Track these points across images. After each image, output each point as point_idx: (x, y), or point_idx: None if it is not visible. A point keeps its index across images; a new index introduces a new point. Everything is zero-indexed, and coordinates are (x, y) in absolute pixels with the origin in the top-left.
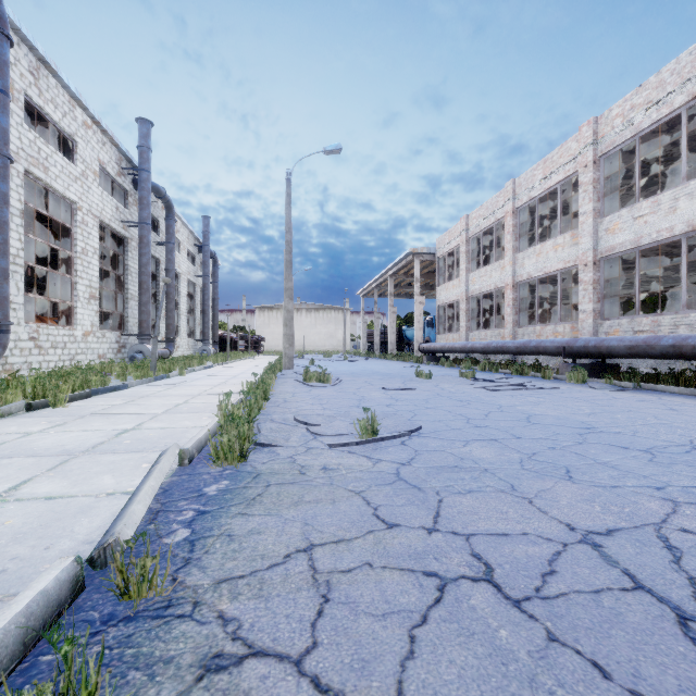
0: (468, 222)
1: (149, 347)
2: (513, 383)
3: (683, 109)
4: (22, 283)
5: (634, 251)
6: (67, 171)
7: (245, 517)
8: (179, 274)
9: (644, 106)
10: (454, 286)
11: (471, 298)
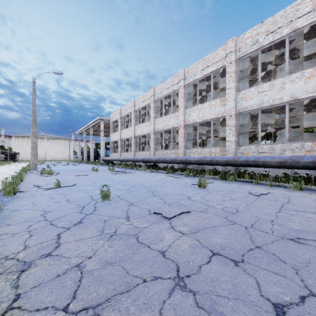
0: (121, 110)
1: None
2: (123, 171)
3: (171, 93)
4: None
5: (163, 131)
6: None
7: (17, 201)
8: None
9: (164, 88)
10: (116, 134)
11: (122, 140)
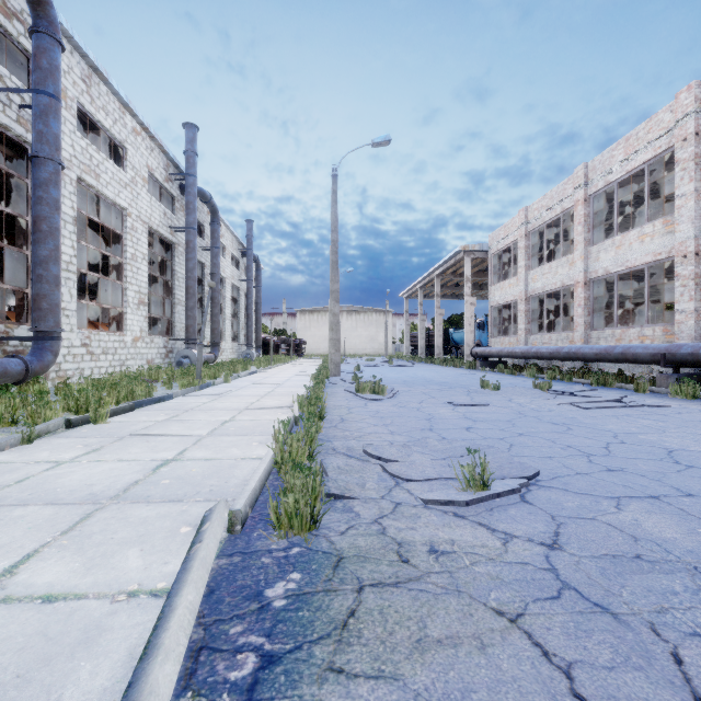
0: (527, 214)
1: (195, 352)
2: (608, 398)
3: None
4: (75, 290)
5: None
6: (118, 177)
7: (341, 681)
8: (224, 279)
9: None
10: (510, 285)
11: (531, 298)
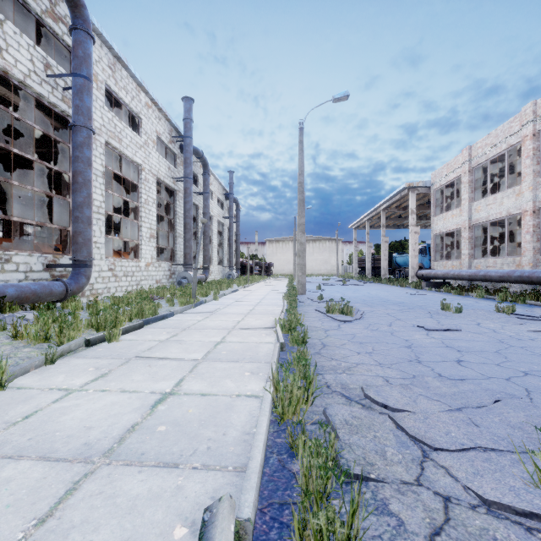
0: (471, 152)
1: (191, 274)
2: None
3: None
4: (103, 227)
5: None
6: (135, 141)
7: None
8: (212, 217)
9: None
10: (453, 216)
11: (474, 226)
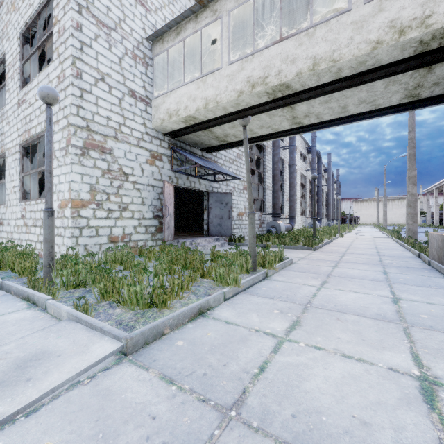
0: None
1: (331, 222)
2: None
3: None
4: None
5: None
6: None
7: None
8: None
9: None
10: None
11: None
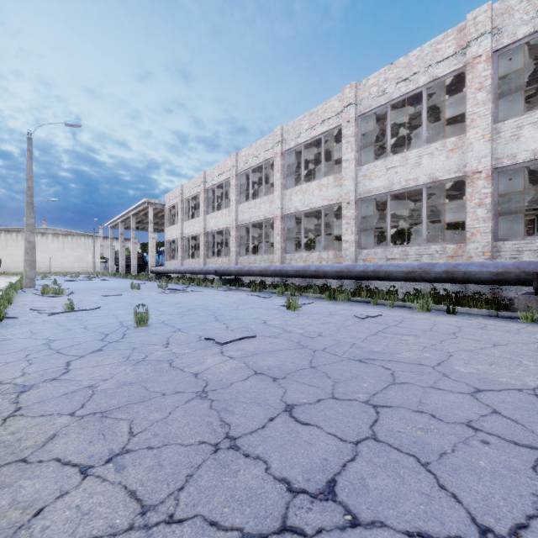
0: (183, 189)
1: None
2: (181, 289)
3: (263, 163)
4: None
5: (250, 224)
6: None
7: (6, 330)
8: None
9: (252, 155)
10: (175, 229)
11: (185, 238)
